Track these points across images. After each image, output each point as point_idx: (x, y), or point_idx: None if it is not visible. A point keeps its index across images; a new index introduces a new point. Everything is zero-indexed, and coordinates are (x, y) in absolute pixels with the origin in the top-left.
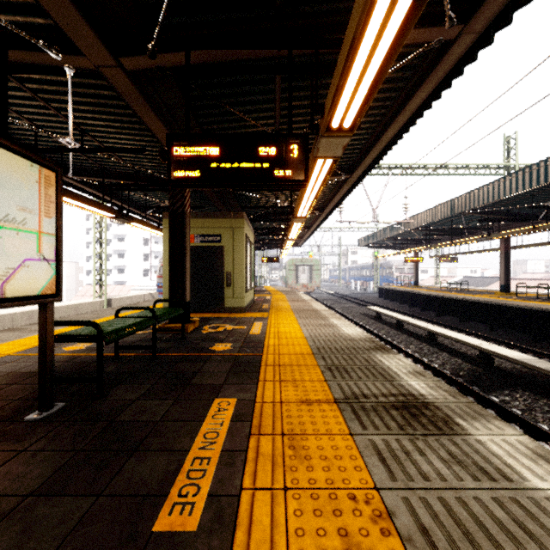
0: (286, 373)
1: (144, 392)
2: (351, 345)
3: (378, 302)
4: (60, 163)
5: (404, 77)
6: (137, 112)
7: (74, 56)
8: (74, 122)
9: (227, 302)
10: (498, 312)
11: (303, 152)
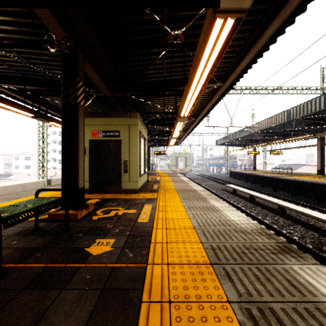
0: None
1: None
2: (248, 241)
3: (230, 181)
4: None
5: None
6: None
7: None
8: None
9: (124, 185)
10: (323, 190)
11: None
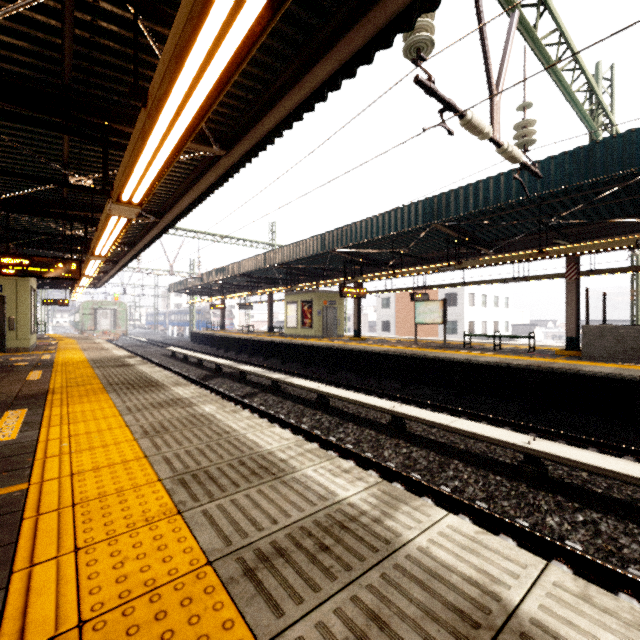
0: (69, 365)
1: None
2: (115, 357)
3: (187, 346)
4: None
5: None
6: None
7: None
8: None
9: (10, 344)
10: (253, 345)
11: (79, 267)
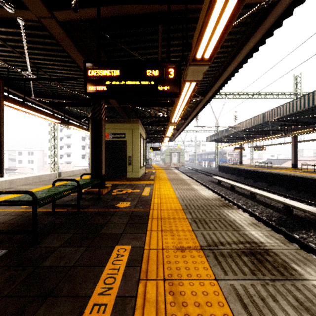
0: (166, 224)
1: (67, 240)
2: (207, 203)
3: (218, 174)
4: (26, 89)
5: (241, 31)
6: (69, 52)
7: (22, 10)
8: (31, 62)
9: (128, 175)
10: (291, 180)
11: (177, 73)
